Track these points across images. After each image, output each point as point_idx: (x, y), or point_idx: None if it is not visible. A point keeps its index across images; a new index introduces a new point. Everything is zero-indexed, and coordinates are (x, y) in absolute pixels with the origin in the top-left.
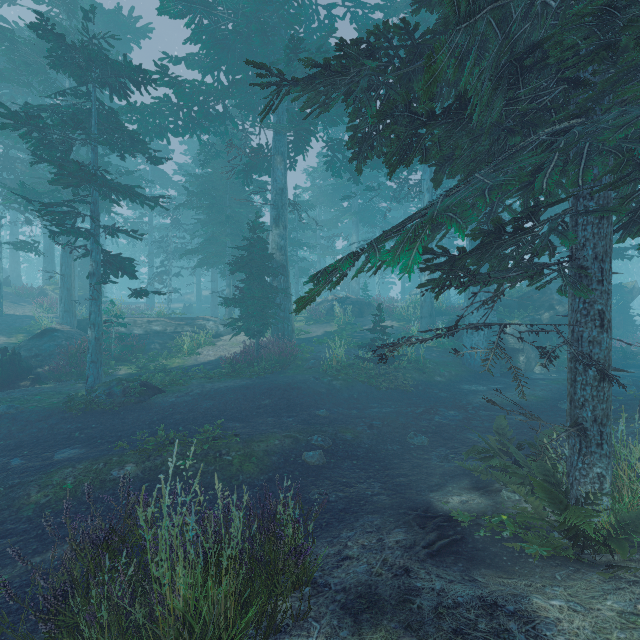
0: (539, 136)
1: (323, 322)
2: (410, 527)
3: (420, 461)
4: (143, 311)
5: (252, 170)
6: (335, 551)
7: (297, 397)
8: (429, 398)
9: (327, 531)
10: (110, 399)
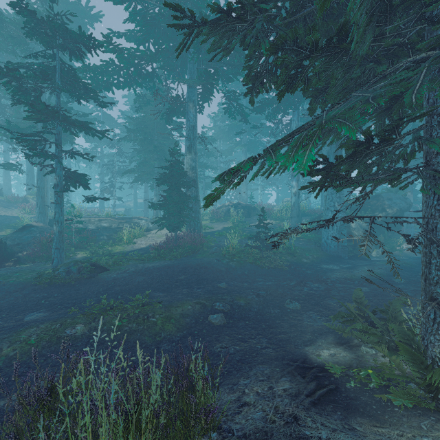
0: (403, 64)
1: (222, 221)
2: (293, 376)
3: (295, 321)
4: (96, 213)
5: (172, 113)
6: (235, 397)
7: (204, 274)
8: (299, 274)
9: (228, 379)
10: (68, 275)
